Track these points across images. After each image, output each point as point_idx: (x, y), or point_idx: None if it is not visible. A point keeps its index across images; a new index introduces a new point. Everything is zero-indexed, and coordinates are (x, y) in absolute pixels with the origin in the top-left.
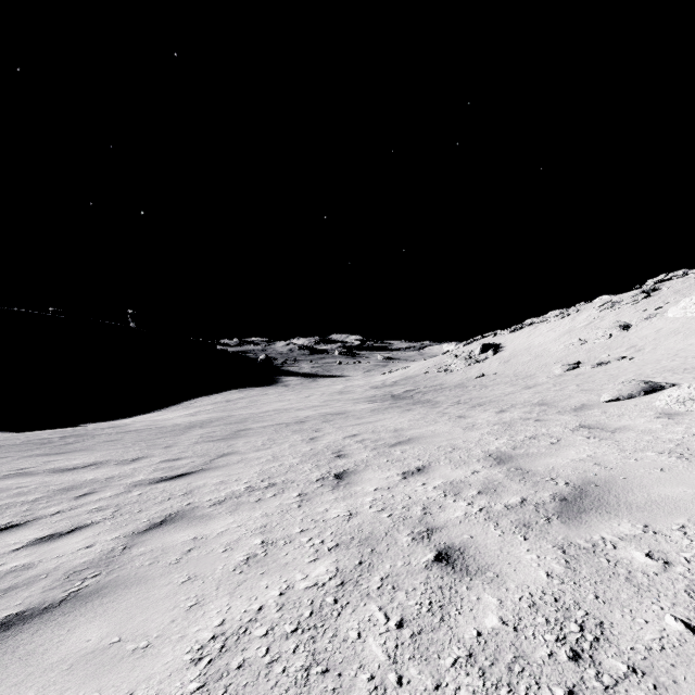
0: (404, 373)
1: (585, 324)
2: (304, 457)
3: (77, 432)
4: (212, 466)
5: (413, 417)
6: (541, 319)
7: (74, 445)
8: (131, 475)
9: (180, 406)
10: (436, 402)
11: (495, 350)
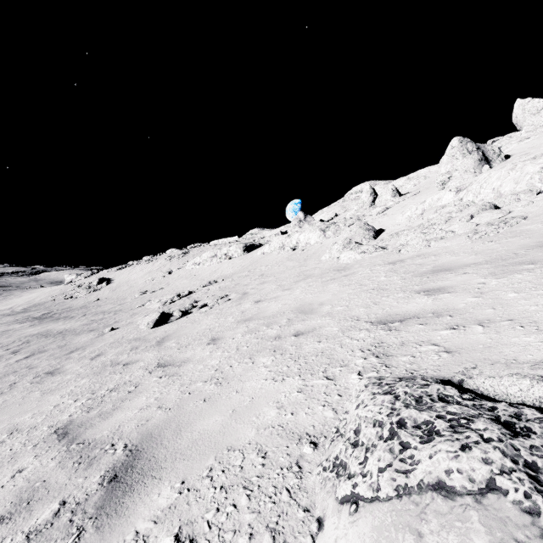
0: (30, 301)
1: (158, 268)
2: (29, 338)
3: None
4: None
5: (64, 323)
6: (138, 262)
7: None
8: None
9: None
10: (72, 317)
11: (108, 282)
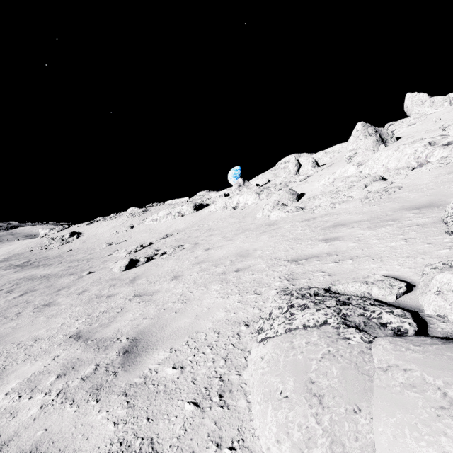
0: (9, 251)
1: (121, 223)
2: (17, 281)
3: None
4: None
5: (44, 269)
6: (103, 219)
7: None
8: None
9: None
10: (50, 264)
11: (78, 235)
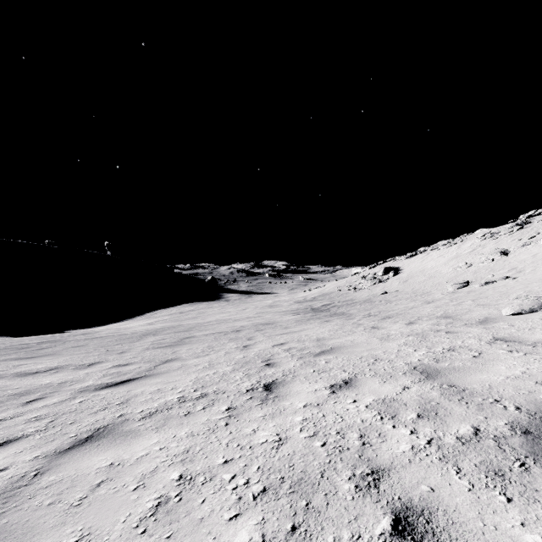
0: (321, 290)
1: (470, 250)
2: (237, 365)
3: (53, 338)
4: (154, 372)
5: (332, 327)
6: (432, 247)
7: (45, 350)
8: (83, 380)
9: (144, 317)
10: (349, 314)
11: (395, 272)
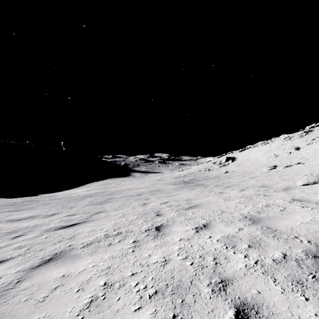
0: (189, 171)
1: (276, 147)
2: (139, 215)
3: (31, 199)
4: (90, 219)
5: (195, 193)
6: (254, 145)
7: (26, 206)
8: (47, 224)
9: (84, 186)
10: (206, 185)
11: (232, 160)
